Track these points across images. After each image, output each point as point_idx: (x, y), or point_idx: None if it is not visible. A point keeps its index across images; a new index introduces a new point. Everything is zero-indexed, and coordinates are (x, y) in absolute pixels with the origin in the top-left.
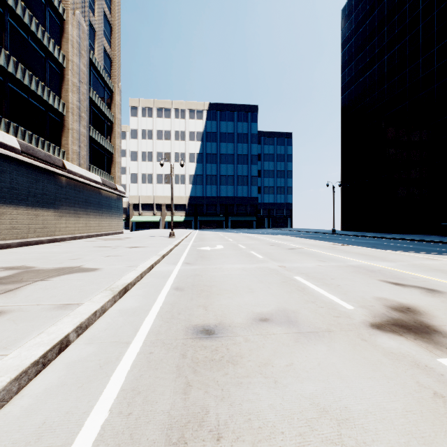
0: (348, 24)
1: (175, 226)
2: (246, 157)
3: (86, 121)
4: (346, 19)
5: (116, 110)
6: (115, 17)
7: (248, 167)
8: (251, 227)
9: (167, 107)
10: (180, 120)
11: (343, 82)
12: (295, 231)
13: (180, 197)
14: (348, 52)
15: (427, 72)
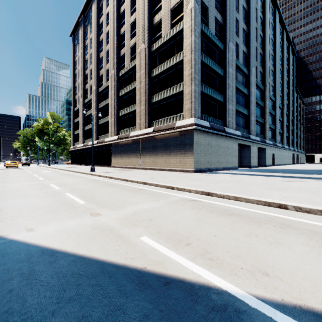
0: None
1: None
2: None
3: (145, 99)
4: None
5: (185, 42)
6: None
7: None
8: None
9: None
10: None
11: None
12: None
13: None
14: None
15: None
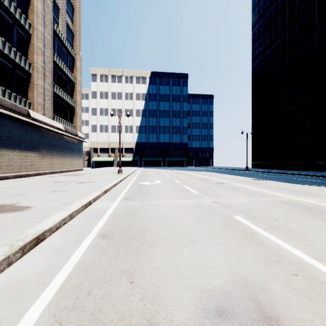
0: (257, 9)
1: (125, 165)
2: (179, 112)
3: (51, 79)
4: (255, 6)
5: (77, 73)
6: (76, 0)
7: (181, 120)
8: (182, 165)
9: (119, 74)
10: (129, 84)
11: (253, 54)
12: (216, 168)
13: (129, 142)
14: (257, 31)
15: (321, 43)
